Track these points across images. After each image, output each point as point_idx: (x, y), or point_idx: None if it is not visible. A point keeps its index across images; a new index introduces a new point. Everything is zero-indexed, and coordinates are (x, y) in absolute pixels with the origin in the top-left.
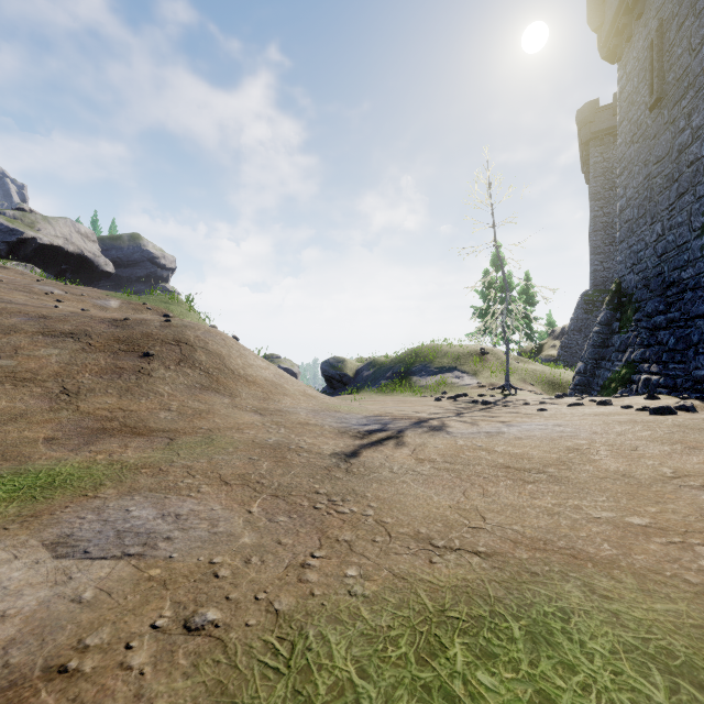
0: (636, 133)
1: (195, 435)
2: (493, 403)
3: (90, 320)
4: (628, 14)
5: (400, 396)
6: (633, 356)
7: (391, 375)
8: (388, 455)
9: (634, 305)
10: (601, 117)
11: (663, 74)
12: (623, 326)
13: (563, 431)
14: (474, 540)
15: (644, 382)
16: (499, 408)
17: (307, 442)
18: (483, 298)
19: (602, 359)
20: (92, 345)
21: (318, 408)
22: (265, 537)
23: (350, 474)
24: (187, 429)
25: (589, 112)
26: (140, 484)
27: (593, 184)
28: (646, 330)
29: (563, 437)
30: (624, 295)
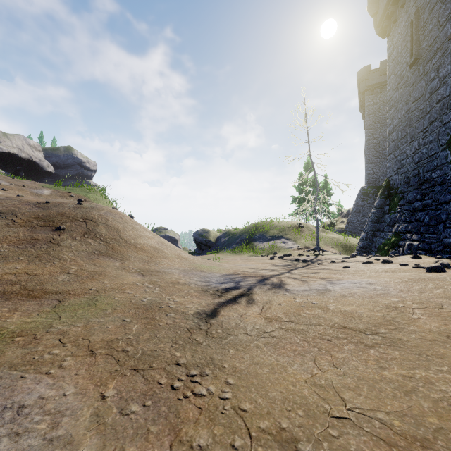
0: (400, 83)
1: (82, 296)
2: (310, 261)
3: (19, 203)
4: (395, 5)
5: (246, 255)
6: (399, 229)
7: (239, 241)
8: (242, 314)
9: (399, 195)
10: (372, 76)
11: (419, 42)
12: (391, 209)
13: (376, 289)
14: (344, 442)
15: (408, 246)
16: (316, 265)
17: (175, 301)
18: (298, 191)
19: (377, 230)
20: (16, 222)
21: (188, 268)
22: (108, 445)
23: (209, 337)
24: (77, 290)
25: (365, 73)
26: (4, 358)
27: (367, 119)
28: (408, 212)
29: (378, 294)
30: (391, 189)
